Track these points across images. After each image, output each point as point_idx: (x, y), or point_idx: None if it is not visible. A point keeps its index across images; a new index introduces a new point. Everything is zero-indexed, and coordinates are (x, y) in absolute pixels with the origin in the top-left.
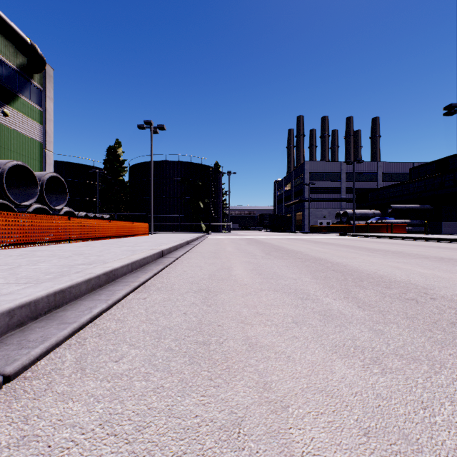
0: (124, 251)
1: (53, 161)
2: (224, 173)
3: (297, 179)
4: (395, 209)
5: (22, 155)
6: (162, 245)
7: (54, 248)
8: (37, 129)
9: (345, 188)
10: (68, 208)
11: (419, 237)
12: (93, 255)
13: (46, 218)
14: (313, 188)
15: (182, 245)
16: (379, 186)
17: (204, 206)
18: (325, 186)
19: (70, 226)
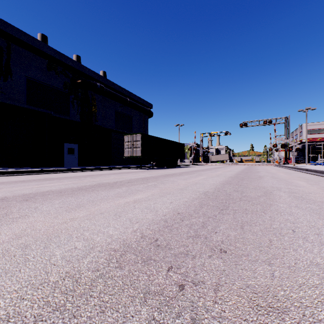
0: None
1: None
2: None
3: None
4: None
5: None
6: None
7: None
8: None
9: None
10: None
11: None
12: None
13: None
14: None
15: None
16: None
17: None
18: None
19: None
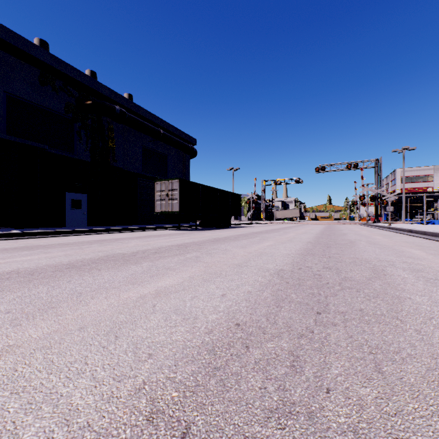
0: None
1: None
2: None
3: None
4: None
5: None
6: None
7: None
8: None
9: None
10: None
11: None
12: None
13: None
14: None
15: None
16: None
17: None
18: None
19: None
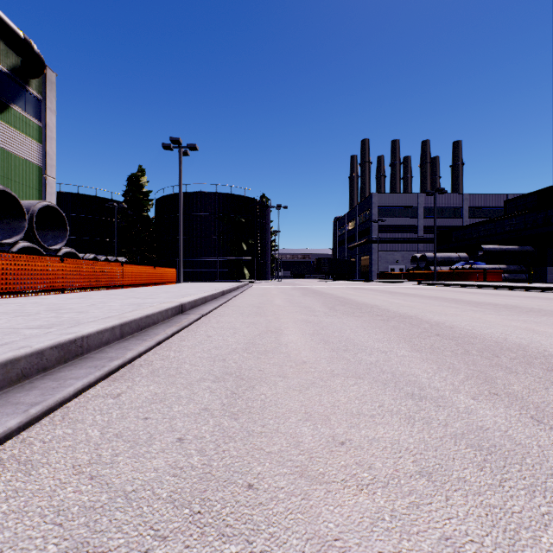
0: (125, 305)
1: (62, 193)
2: (273, 207)
3: (363, 215)
4: (487, 251)
5: (14, 181)
6: (184, 297)
7: (32, 300)
8: (35, 149)
9: (422, 226)
10: (69, 249)
11: (525, 286)
12: (73, 311)
13: (25, 259)
14: (383, 226)
15: (215, 296)
16: (465, 224)
17: (248, 248)
18: (397, 224)
19: (63, 270)
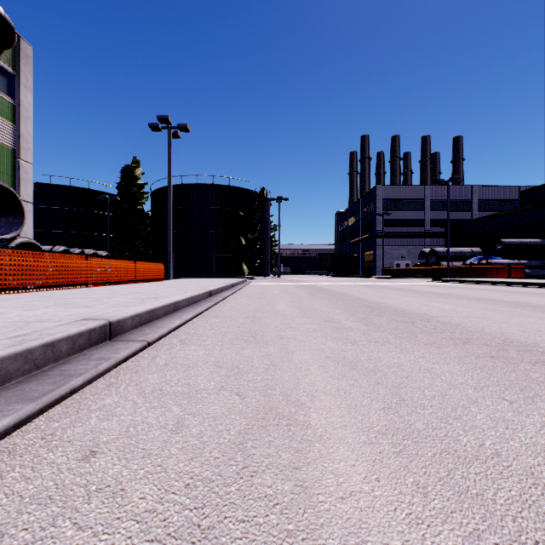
0: None
1: (53, 185)
2: (273, 199)
3: (366, 209)
4: (507, 245)
5: None
6: (136, 305)
7: None
8: (6, 129)
9: (429, 219)
10: (27, 239)
11: None
12: None
13: None
14: (388, 219)
15: (195, 299)
16: (474, 217)
17: (247, 242)
18: (403, 217)
19: None
